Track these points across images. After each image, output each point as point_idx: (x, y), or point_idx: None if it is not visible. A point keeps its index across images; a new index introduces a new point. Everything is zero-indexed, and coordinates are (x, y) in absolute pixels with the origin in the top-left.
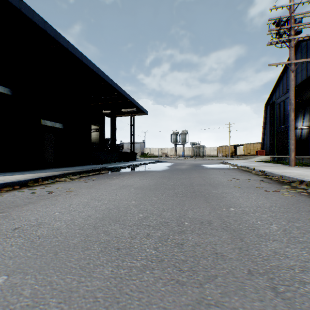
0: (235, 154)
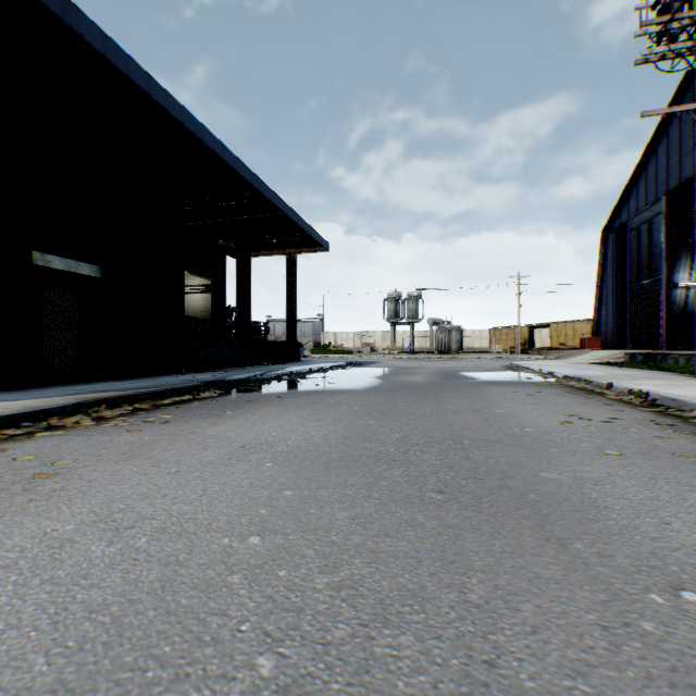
0: (530, 346)
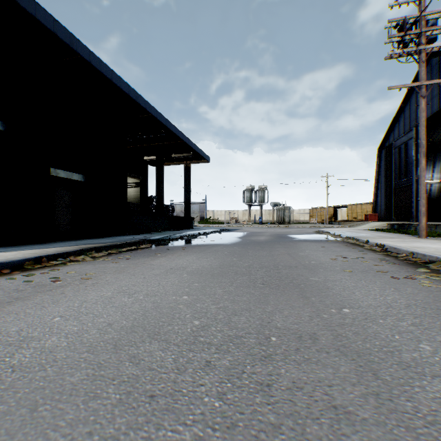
0: (334, 219)
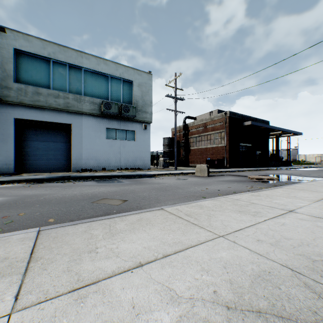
0: None
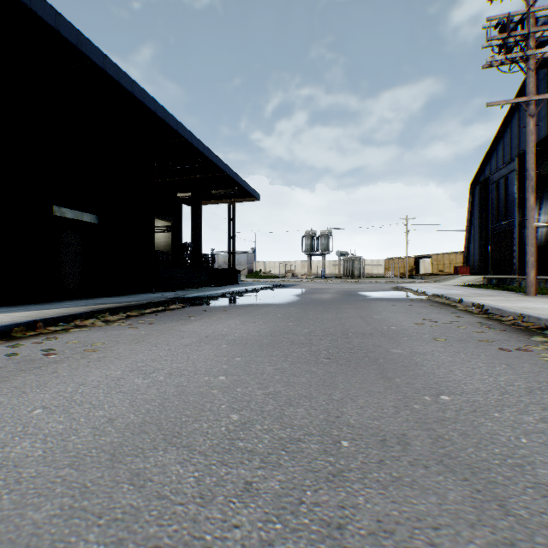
0: (416, 272)
